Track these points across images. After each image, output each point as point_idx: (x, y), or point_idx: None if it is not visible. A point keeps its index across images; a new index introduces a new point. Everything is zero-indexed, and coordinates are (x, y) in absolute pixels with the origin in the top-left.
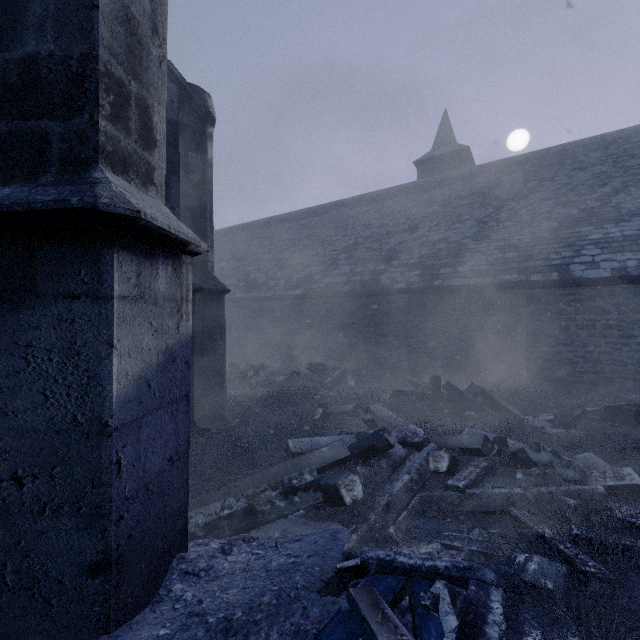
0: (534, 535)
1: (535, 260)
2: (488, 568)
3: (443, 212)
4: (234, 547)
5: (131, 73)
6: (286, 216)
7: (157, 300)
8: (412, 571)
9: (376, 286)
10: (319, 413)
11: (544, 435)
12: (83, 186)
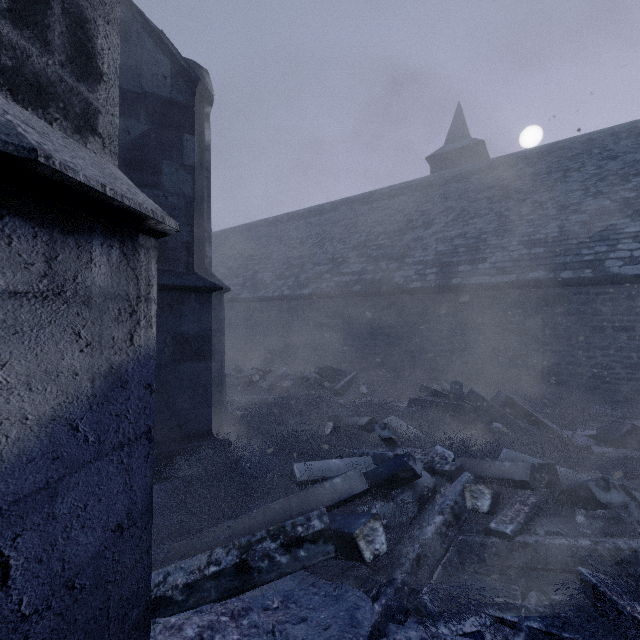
0: (620, 614)
1: (564, 256)
2: None
3: (460, 207)
4: (216, 634)
5: None
6: (295, 214)
7: (90, 298)
8: None
9: (389, 285)
10: (329, 427)
11: (590, 455)
12: None
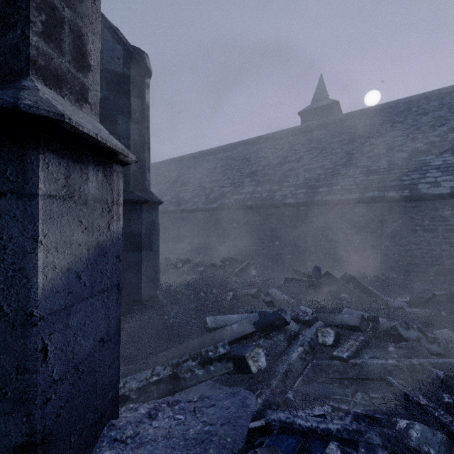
0: (410, 401)
1: (391, 181)
2: (374, 431)
3: (321, 147)
4: (159, 412)
5: (64, 0)
6: (206, 152)
7: (87, 201)
8: (309, 433)
9: (272, 201)
10: (230, 295)
11: (404, 313)
12: (9, 90)
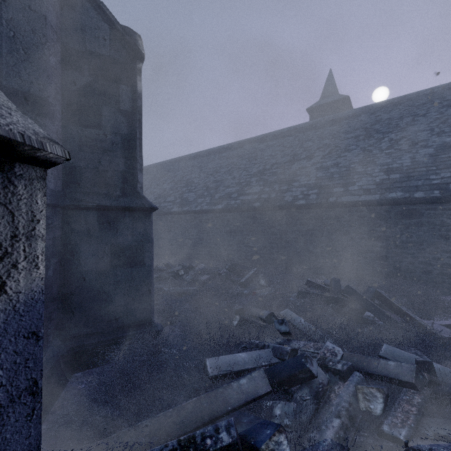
0: None
1: (417, 180)
2: None
3: (333, 144)
4: None
5: None
6: (211, 150)
7: None
8: None
9: (281, 202)
10: (236, 320)
11: None
12: None
